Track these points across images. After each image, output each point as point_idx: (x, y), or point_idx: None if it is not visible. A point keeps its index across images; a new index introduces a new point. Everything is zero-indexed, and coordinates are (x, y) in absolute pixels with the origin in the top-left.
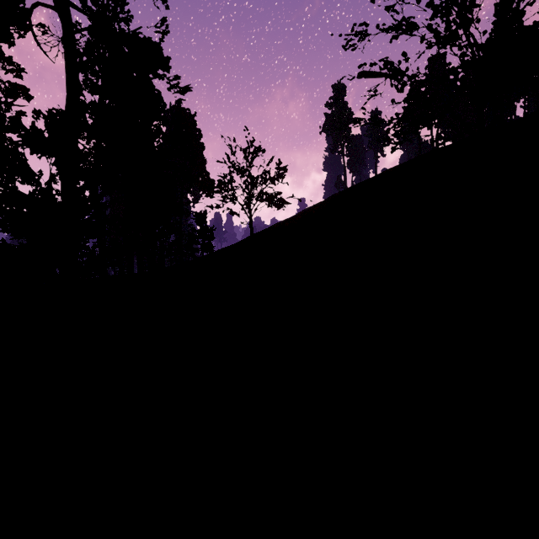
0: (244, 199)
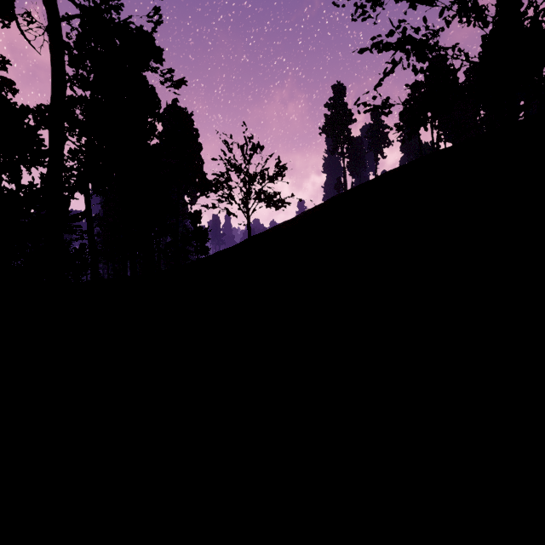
0: (242, 199)
